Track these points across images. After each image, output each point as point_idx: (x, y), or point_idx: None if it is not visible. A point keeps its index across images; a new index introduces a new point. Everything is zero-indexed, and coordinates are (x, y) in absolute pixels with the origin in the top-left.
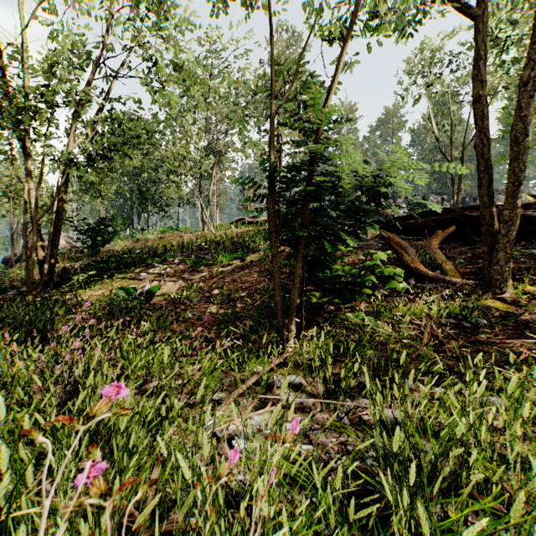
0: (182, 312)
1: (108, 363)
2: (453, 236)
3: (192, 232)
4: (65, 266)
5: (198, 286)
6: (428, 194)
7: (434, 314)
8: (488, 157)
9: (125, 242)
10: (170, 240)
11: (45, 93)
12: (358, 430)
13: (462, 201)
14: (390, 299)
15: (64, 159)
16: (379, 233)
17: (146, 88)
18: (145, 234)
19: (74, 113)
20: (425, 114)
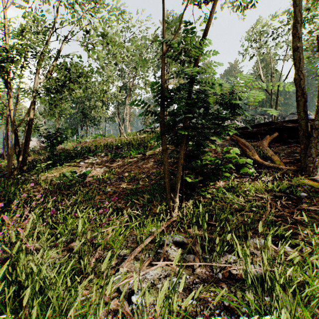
0: (104, 188)
1: (45, 227)
2: (276, 139)
3: (113, 137)
4: (35, 158)
5: (115, 170)
6: (256, 115)
7: (269, 189)
8: (303, 86)
9: (72, 143)
10: (99, 142)
11: (18, 48)
12: (229, 284)
13: (276, 119)
14: (239, 179)
15: (30, 90)
16: (230, 137)
17: (84, 48)
18: (84, 138)
19: (37, 62)
20: (254, 66)
